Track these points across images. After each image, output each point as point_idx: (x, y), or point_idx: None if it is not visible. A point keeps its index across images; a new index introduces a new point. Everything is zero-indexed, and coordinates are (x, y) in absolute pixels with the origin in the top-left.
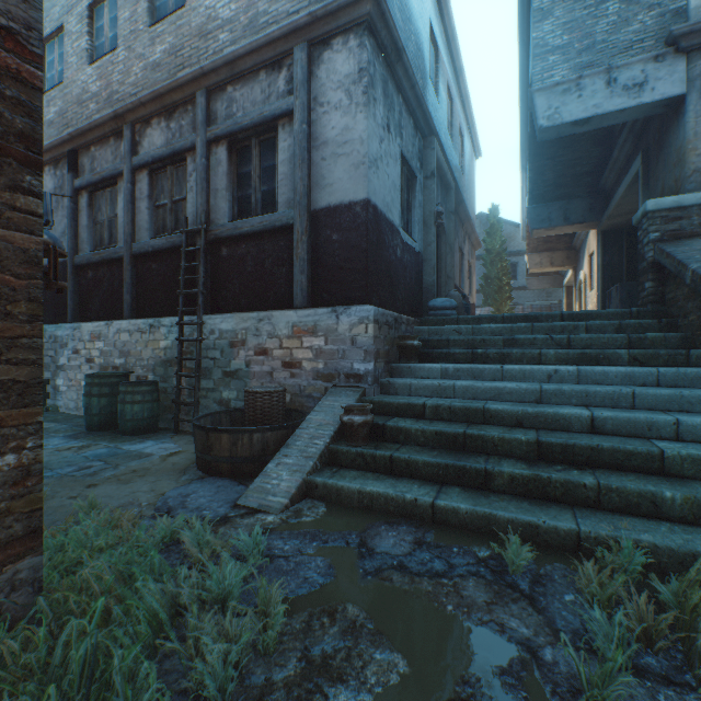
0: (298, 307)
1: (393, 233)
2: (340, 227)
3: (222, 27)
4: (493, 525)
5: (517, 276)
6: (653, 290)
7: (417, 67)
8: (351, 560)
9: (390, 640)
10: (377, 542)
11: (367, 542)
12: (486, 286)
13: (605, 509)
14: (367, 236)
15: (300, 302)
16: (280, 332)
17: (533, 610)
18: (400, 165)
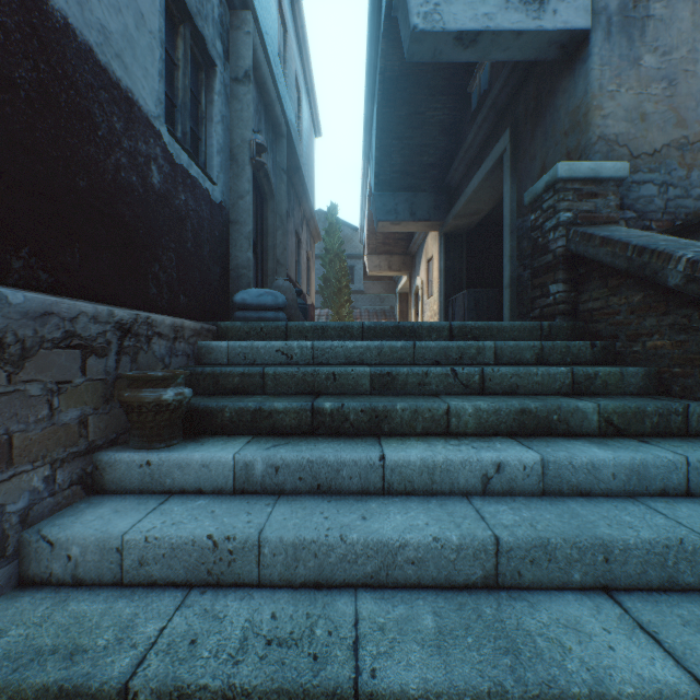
0: None
1: (135, 122)
2: None
3: None
4: None
5: (355, 280)
6: (565, 296)
7: None
8: None
9: None
10: None
11: None
12: (326, 287)
13: None
14: None
15: None
16: None
17: None
18: None
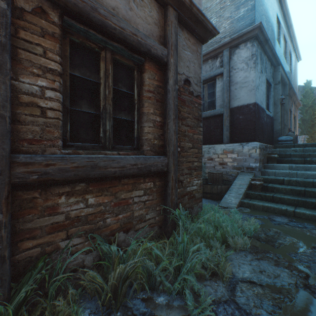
0: (225, 143)
1: (263, 112)
2: (242, 113)
3: None
4: None
5: None
6: None
7: (271, 38)
8: (267, 221)
9: (290, 235)
10: (274, 218)
11: (271, 218)
12: (302, 124)
13: None
14: (255, 116)
15: (226, 141)
16: (218, 152)
17: None
18: (265, 84)
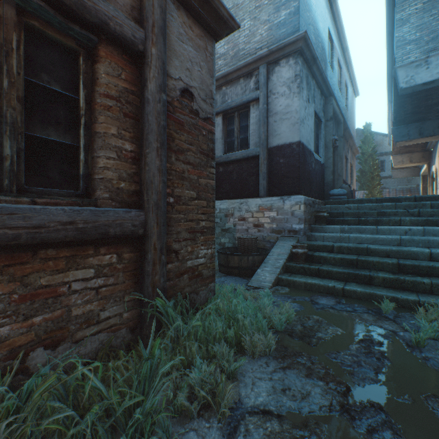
0: (261, 196)
1: (310, 156)
2: (284, 155)
3: (220, 58)
4: (374, 298)
5: (384, 169)
6: None
7: (322, 59)
8: (309, 304)
9: (334, 325)
10: (318, 300)
11: (314, 300)
12: (361, 176)
13: (434, 294)
14: (299, 160)
15: (262, 194)
16: (252, 209)
17: (395, 323)
18: (313, 118)
